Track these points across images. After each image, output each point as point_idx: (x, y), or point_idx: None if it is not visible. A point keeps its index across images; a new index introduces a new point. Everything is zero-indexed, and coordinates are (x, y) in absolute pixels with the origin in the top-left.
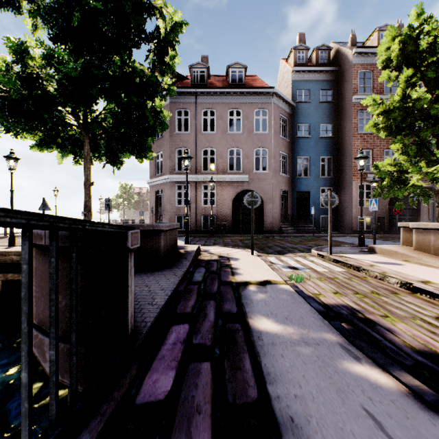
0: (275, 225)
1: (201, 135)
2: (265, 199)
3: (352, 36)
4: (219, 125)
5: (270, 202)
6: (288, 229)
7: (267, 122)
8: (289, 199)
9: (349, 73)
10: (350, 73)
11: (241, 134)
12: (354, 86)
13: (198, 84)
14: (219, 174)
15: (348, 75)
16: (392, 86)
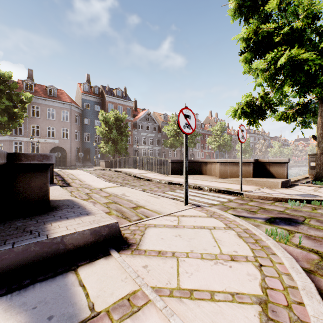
0: (72, 163)
1: (31, 118)
2: (67, 151)
3: (108, 87)
4: (42, 114)
5: (70, 152)
6: (79, 164)
7: (69, 117)
8: (80, 151)
9: (105, 103)
10: (105, 103)
11: (55, 120)
12: (107, 109)
13: (29, 91)
14: (42, 138)
15: (105, 103)
16: (121, 111)
